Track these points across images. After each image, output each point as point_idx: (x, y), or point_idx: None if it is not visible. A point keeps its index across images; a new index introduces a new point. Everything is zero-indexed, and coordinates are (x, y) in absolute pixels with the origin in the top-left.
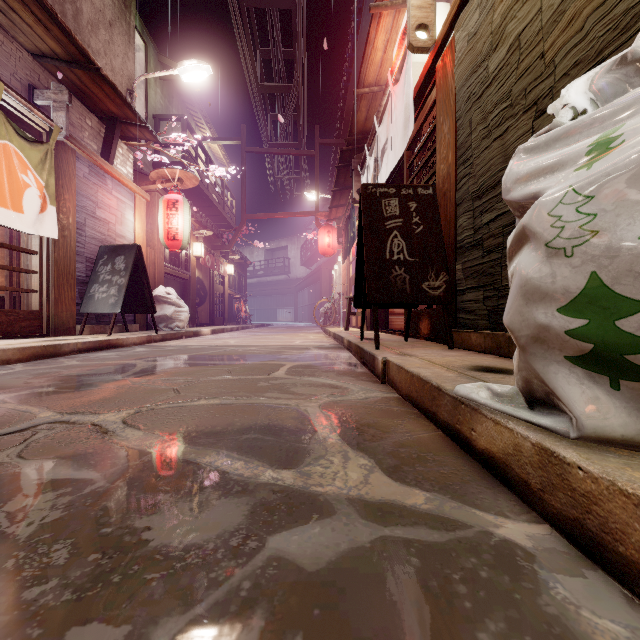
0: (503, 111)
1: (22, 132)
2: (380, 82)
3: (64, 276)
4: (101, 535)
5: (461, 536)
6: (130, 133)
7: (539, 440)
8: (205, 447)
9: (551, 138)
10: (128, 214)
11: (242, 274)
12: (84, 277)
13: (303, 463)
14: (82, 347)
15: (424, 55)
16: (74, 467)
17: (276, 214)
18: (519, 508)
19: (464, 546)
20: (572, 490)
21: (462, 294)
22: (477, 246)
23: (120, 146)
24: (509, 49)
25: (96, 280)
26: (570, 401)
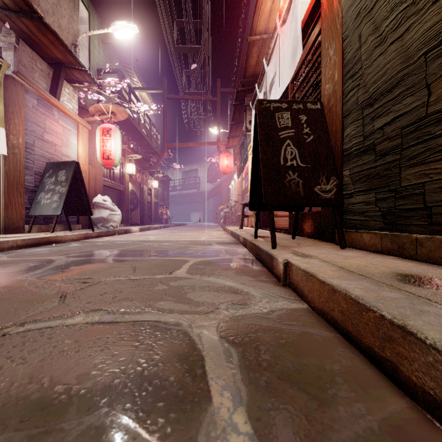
0: (403, 11)
1: None
2: (268, 31)
3: (14, 185)
4: None
5: None
6: (74, 76)
7: None
8: None
9: None
10: (72, 139)
11: (165, 188)
12: (33, 187)
13: None
14: (21, 243)
15: None
16: None
17: (189, 143)
18: None
19: None
20: None
21: (349, 197)
22: (367, 151)
23: (67, 87)
24: None
25: (42, 189)
26: None
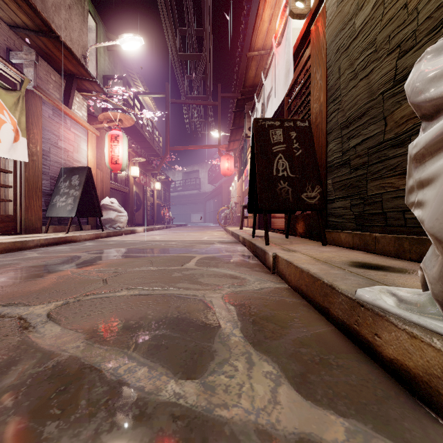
0: (368, 56)
1: None
2: (266, 47)
3: (33, 190)
4: None
5: None
6: (84, 86)
7: None
8: (113, 347)
9: None
10: (83, 145)
11: (167, 189)
12: (49, 190)
13: (207, 370)
14: (44, 242)
15: (300, 23)
16: None
17: (190, 146)
18: None
19: None
20: None
21: (332, 202)
22: (345, 165)
23: (77, 96)
24: (374, 6)
25: (58, 193)
26: None
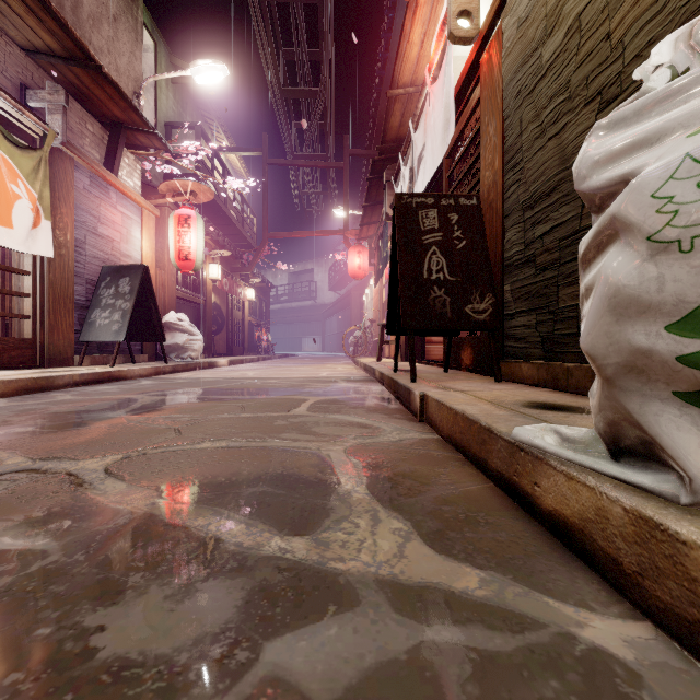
0: (560, 105)
1: (11, 136)
2: (416, 82)
3: (61, 300)
4: (33, 640)
5: (533, 642)
6: (137, 141)
7: (635, 505)
8: (199, 504)
9: (644, 105)
10: (135, 231)
11: (264, 299)
12: (84, 301)
13: (321, 527)
14: (79, 380)
15: (466, 48)
16: (27, 533)
17: (301, 233)
18: (606, 595)
19: (539, 659)
20: (691, 580)
21: (511, 319)
22: (528, 263)
23: (126, 155)
24: (567, 32)
25: (98, 304)
26: (681, 453)
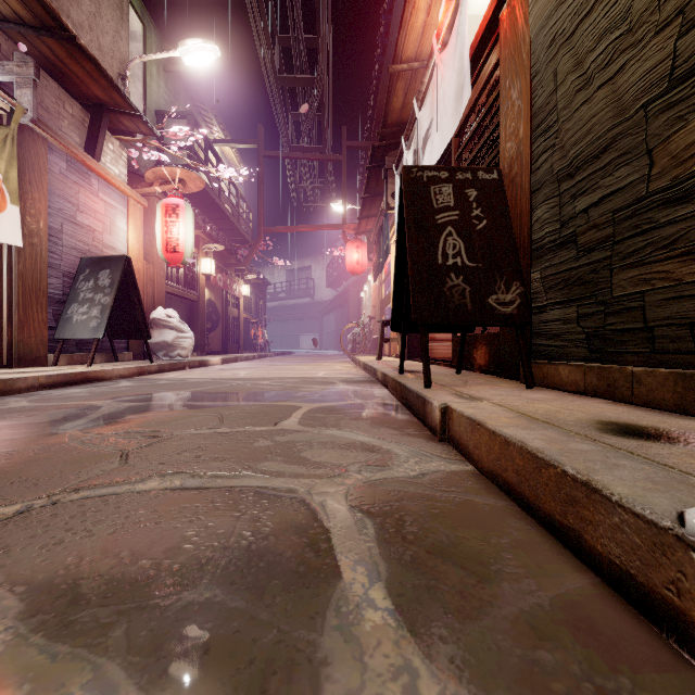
0: (615, 42)
1: None
2: (421, 56)
3: (32, 293)
4: None
5: None
6: (122, 125)
7: None
8: (75, 647)
9: None
10: (119, 221)
11: (260, 296)
12: (60, 295)
13: None
14: (46, 382)
15: (482, 6)
16: None
17: (298, 227)
18: None
19: None
20: None
21: (540, 312)
22: (566, 244)
23: (110, 141)
24: None
25: (75, 299)
26: None
